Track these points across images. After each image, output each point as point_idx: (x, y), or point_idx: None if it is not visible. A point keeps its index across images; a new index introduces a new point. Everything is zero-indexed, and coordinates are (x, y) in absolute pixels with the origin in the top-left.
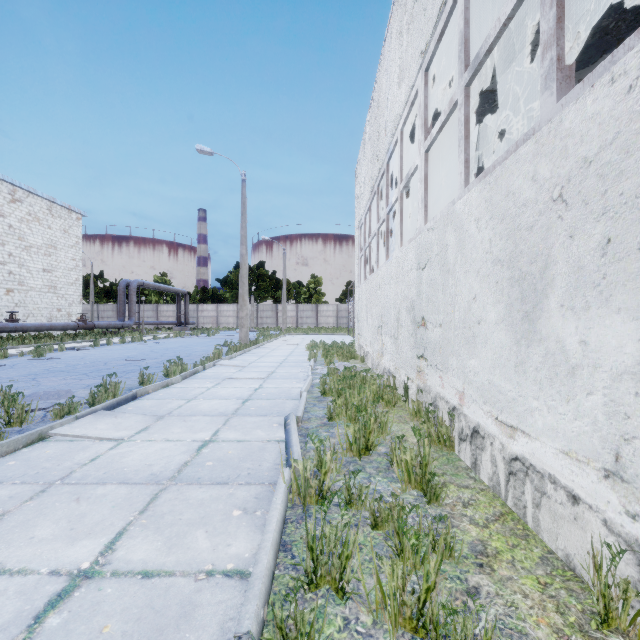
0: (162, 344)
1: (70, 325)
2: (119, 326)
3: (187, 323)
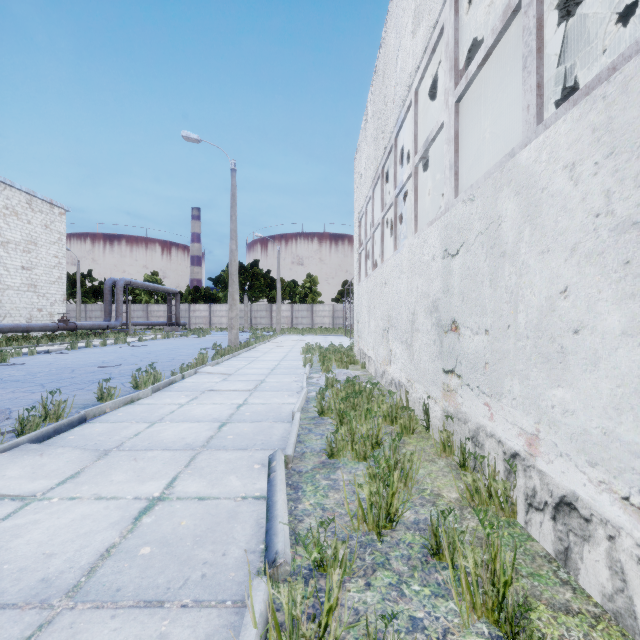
0: (146, 346)
1: (49, 326)
2: (104, 327)
3: (178, 323)
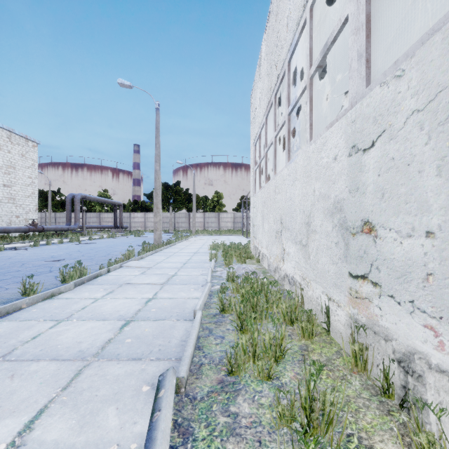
0: (93, 244)
1: (22, 228)
2: (65, 229)
3: (122, 227)
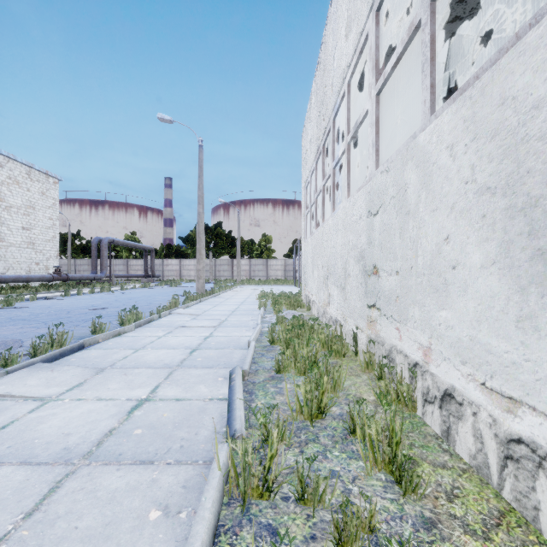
0: (127, 294)
1: (46, 277)
2: (91, 278)
3: (153, 276)
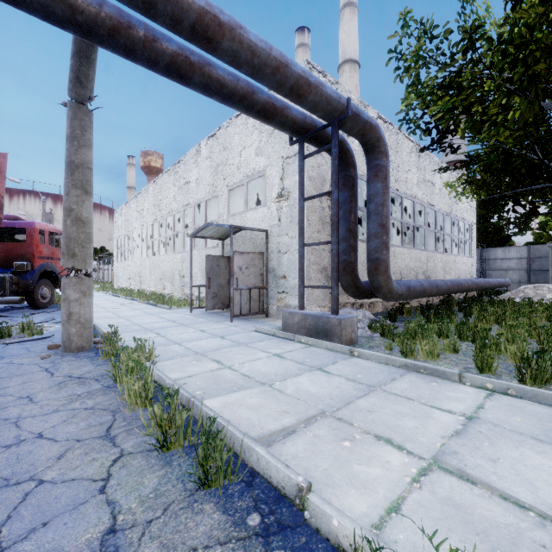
0: None
1: None
2: None
3: None
